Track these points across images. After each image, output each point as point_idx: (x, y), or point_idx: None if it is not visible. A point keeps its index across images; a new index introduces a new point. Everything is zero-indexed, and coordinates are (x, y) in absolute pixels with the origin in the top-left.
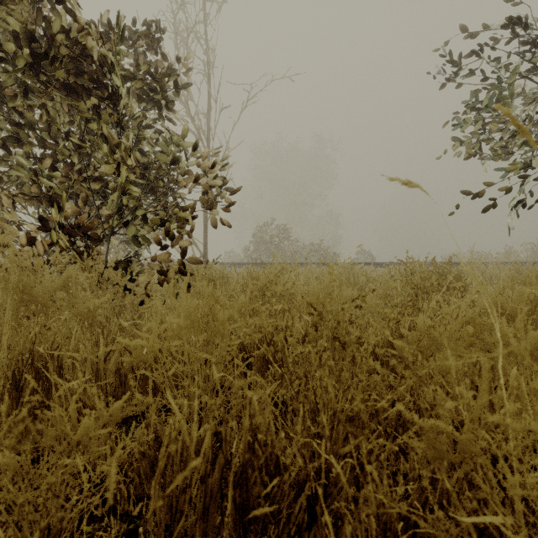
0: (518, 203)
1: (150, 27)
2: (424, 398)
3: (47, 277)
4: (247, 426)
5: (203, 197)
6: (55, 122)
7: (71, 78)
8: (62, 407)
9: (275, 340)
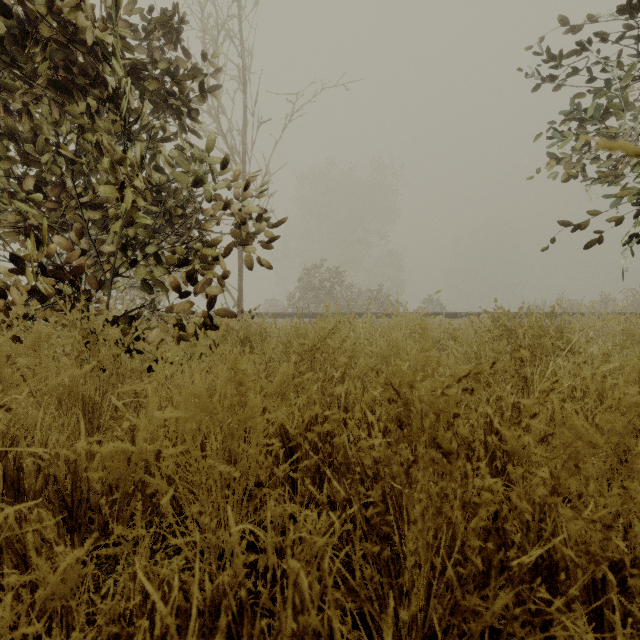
0: (632, 238)
1: (166, 12)
2: (560, 525)
3: (2, 338)
4: (290, 628)
5: (235, 229)
6: (41, 130)
7: (61, 73)
8: (6, 540)
9: (335, 442)
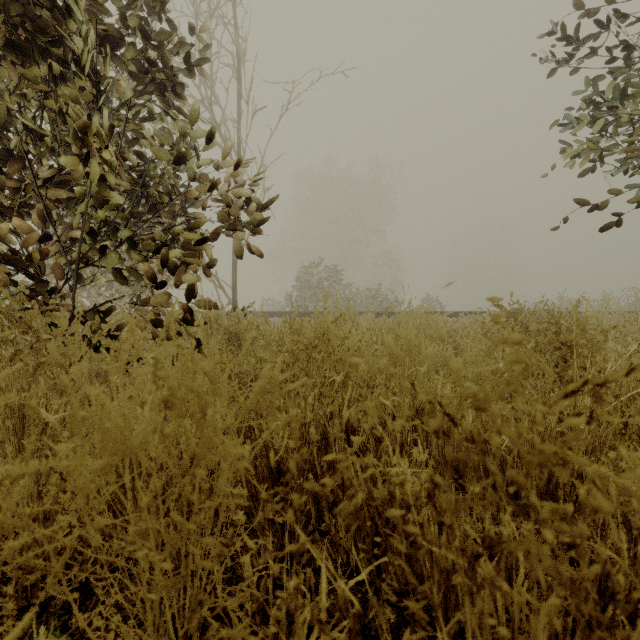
0: None
1: None
2: None
3: None
4: None
5: (222, 213)
6: None
7: (21, 31)
8: None
9: (342, 510)
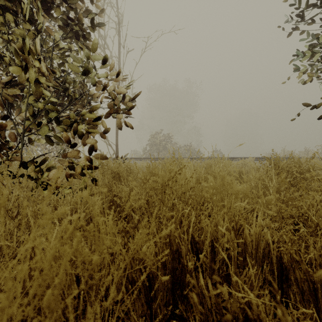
0: None
1: None
2: None
3: None
4: None
5: (109, 103)
6: None
7: None
8: None
9: None
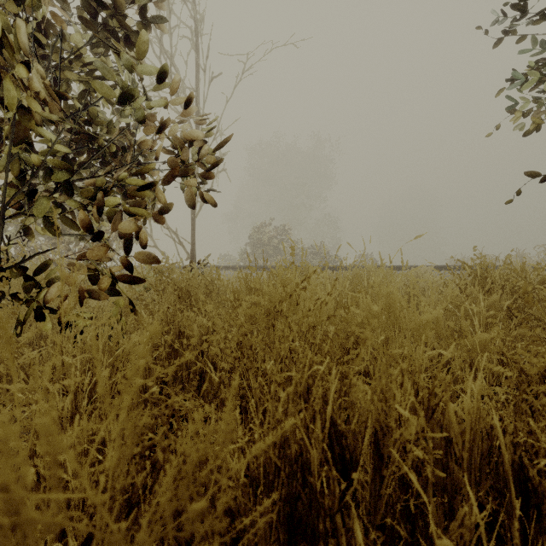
0: None
1: None
2: None
3: None
4: None
5: (171, 158)
6: None
7: None
8: None
9: None
